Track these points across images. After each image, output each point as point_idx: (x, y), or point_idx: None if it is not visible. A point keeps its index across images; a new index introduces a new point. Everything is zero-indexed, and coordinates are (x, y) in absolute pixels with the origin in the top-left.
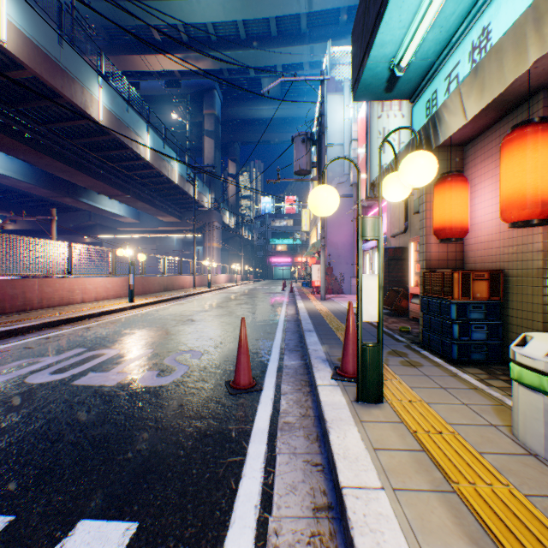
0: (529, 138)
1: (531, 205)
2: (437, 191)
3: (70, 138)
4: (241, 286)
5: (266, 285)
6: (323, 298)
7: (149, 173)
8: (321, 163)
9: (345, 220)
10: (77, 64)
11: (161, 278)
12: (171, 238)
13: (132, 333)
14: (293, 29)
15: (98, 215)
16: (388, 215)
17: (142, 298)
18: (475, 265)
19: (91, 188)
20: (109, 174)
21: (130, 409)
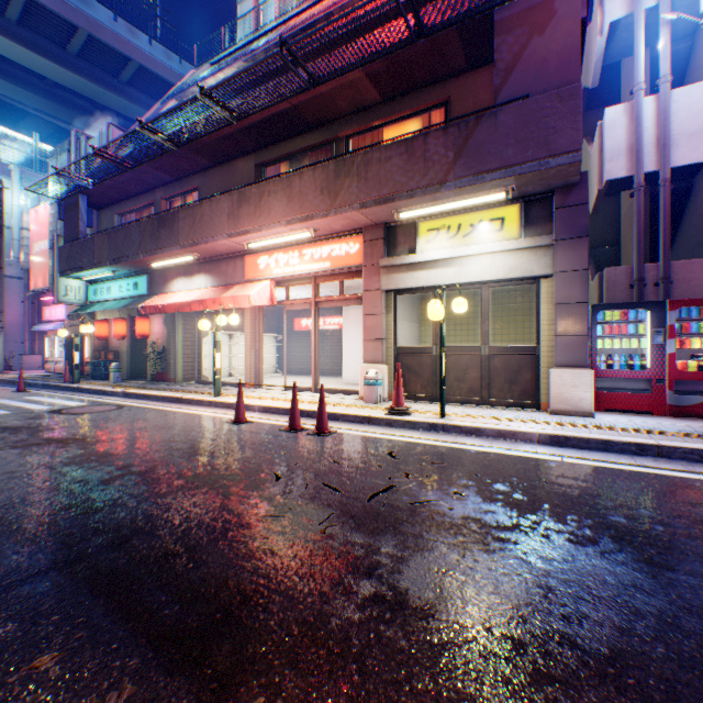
0: (120, 320)
1: (121, 336)
2: (99, 323)
3: None
4: None
5: None
6: (4, 372)
7: None
8: (2, 258)
9: (16, 301)
10: None
11: None
12: None
13: None
14: None
15: None
16: (69, 309)
17: None
18: (114, 349)
19: None
20: None
21: None
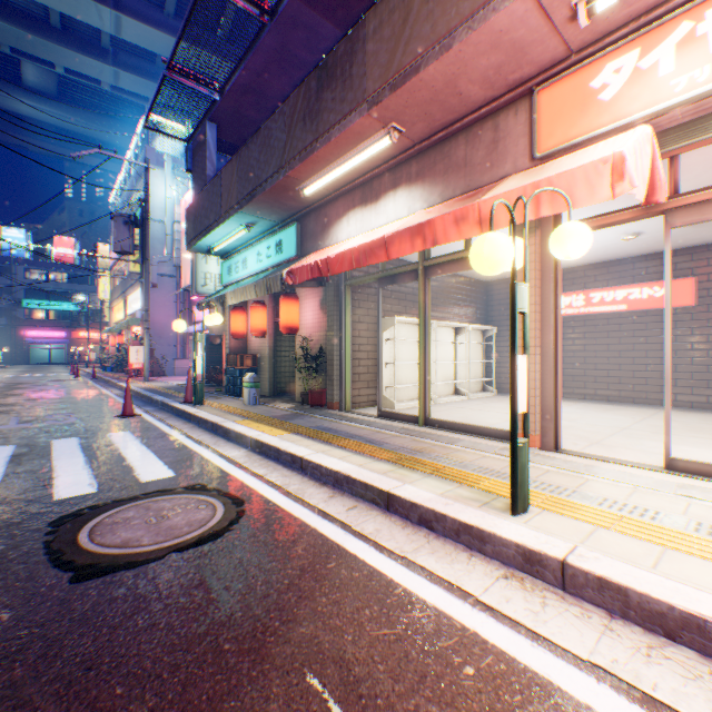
0: (258, 307)
1: (258, 332)
2: (233, 314)
3: None
4: None
5: (35, 372)
6: (149, 379)
7: None
8: (147, 248)
9: (169, 301)
10: None
11: None
12: None
13: None
14: (89, 35)
15: None
16: None
17: None
18: (252, 352)
19: None
20: None
21: (71, 426)
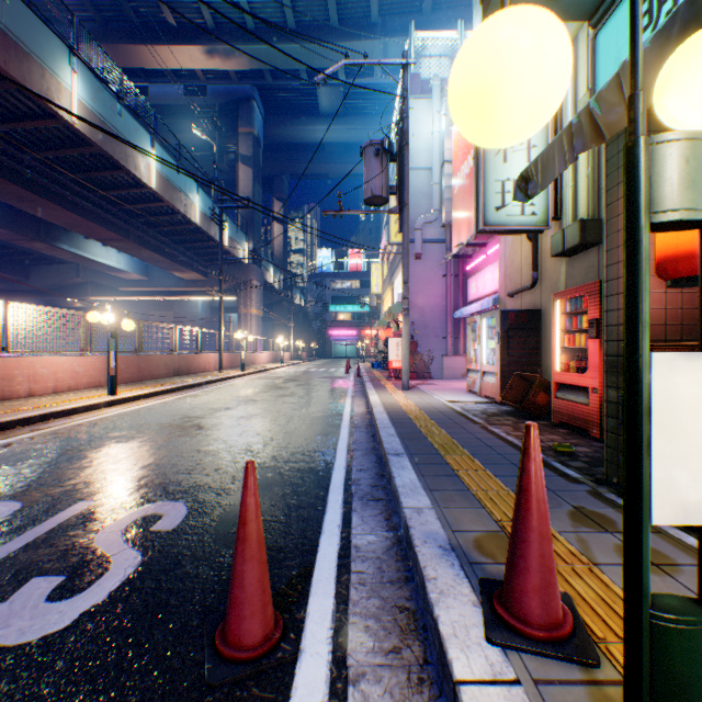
0: None
1: None
2: None
3: (31, 149)
4: (290, 367)
5: (324, 366)
6: (406, 386)
7: (157, 208)
8: (403, 188)
9: (434, 275)
10: (33, 31)
11: (169, 357)
12: (195, 302)
13: (77, 457)
14: (360, 17)
15: (89, 269)
16: (501, 264)
17: (135, 387)
18: None
19: (70, 228)
20: (96, 207)
21: None
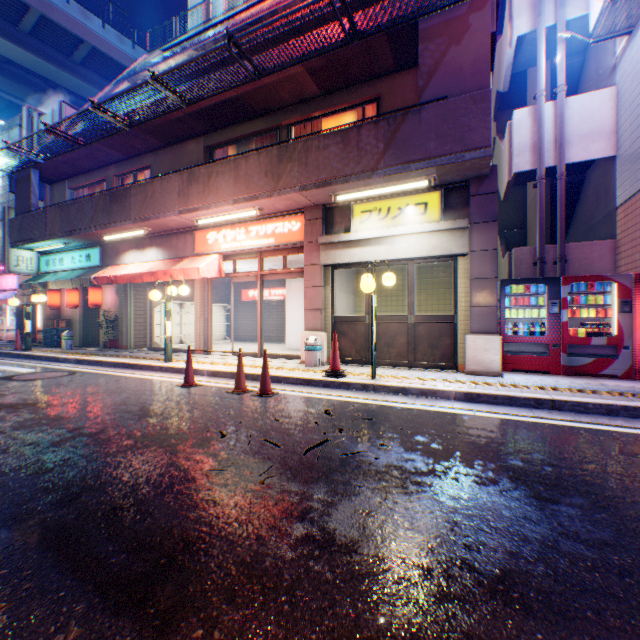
0: (73, 290)
1: (73, 305)
2: (51, 293)
3: None
4: None
5: None
6: None
7: None
8: None
9: None
10: None
11: None
12: None
13: None
14: None
15: None
16: (20, 279)
17: None
18: (66, 317)
19: None
20: None
21: None
